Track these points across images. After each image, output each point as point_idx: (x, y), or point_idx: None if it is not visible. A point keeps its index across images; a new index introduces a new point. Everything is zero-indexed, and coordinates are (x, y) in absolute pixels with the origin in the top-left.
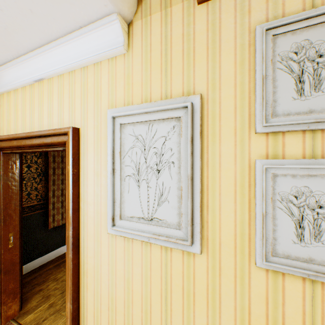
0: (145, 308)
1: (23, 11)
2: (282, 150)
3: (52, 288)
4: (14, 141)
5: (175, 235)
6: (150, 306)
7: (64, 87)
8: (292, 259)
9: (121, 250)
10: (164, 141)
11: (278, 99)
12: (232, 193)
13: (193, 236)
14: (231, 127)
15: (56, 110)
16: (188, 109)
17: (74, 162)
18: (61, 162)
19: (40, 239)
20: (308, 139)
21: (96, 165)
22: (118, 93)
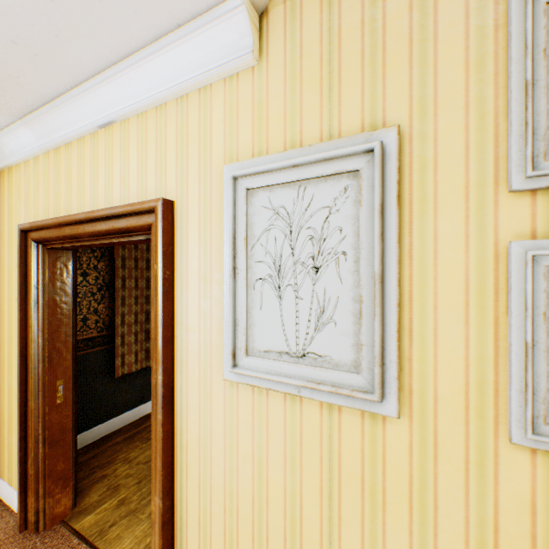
0: (292, 512)
1: (86, 2)
2: None
3: (122, 474)
4: (67, 228)
5: (349, 383)
6: (299, 510)
7: (147, 133)
8: None
9: (247, 409)
10: (327, 216)
11: None
12: (460, 306)
13: (383, 385)
14: (458, 183)
15: (134, 174)
16: (374, 154)
17: (166, 259)
18: (134, 268)
19: (102, 394)
20: None
21: (203, 263)
22: (242, 136)
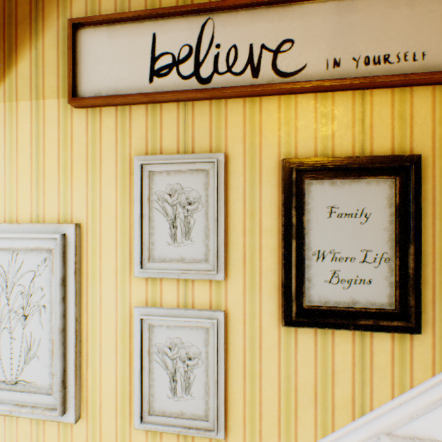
0: None
1: None
2: (160, 296)
3: None
4: None
5: (46, 402)
6: None
7: None
8: (167, 415)
9: None
10: (34, 277)
11: (155, 242)
12: (114, 344)
13: (67, 401)
14: (113, 265)
15: None
16: (58, 242)
17: None
18: None
19: None
20: (182, 287)
21: None
22: None
